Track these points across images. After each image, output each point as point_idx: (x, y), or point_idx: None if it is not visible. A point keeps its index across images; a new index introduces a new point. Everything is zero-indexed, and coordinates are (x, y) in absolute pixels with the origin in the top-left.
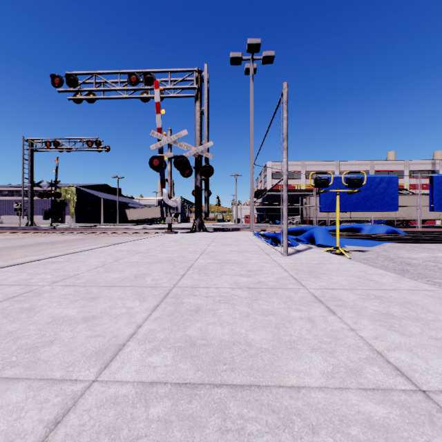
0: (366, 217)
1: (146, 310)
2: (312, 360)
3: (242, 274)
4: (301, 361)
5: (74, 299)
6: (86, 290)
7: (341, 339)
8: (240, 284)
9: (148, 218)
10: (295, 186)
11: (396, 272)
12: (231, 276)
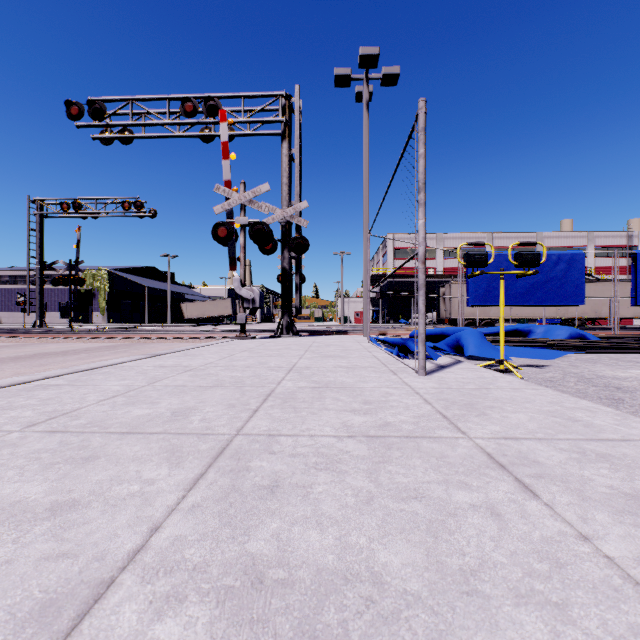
0: (533, 314)
1: (178, 487)
2: (525, 635)
3: (355, 409)
4: (501, 637)
5: (51, 461)
6: (81, 441)
7: (570, 565)
8: (353, 428)
9: (213, 316)
10: (428, 269)
11: (603, 402)
12: (337, 413)
